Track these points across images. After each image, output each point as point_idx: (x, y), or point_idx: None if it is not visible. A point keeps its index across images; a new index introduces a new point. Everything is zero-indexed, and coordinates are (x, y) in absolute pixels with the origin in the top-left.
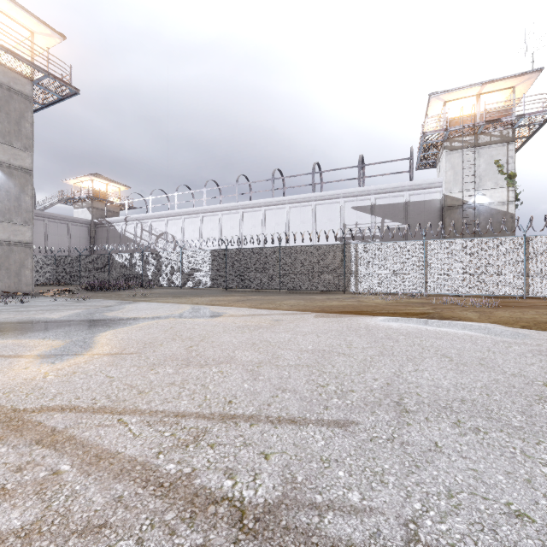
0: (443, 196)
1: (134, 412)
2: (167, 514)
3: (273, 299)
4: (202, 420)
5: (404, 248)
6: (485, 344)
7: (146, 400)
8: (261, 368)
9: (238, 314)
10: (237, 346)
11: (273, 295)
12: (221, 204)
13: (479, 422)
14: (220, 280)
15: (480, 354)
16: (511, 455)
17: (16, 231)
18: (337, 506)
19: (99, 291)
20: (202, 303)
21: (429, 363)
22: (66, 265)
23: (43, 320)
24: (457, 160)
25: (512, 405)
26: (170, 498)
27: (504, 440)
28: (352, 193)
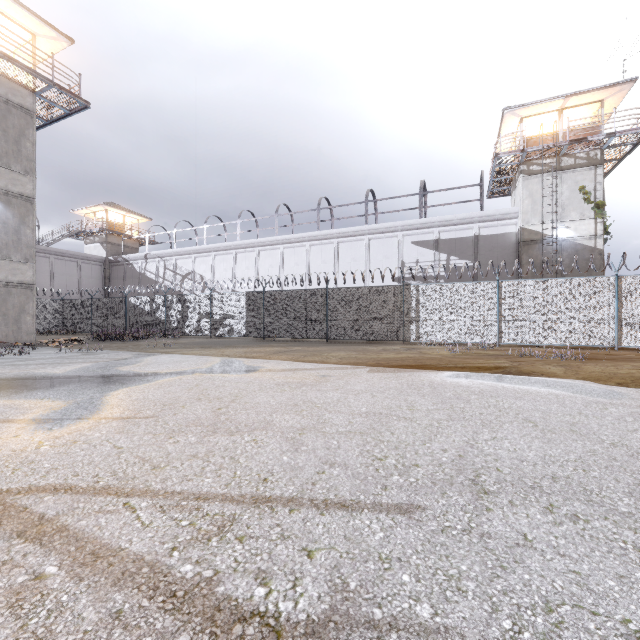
0: (519, 228)
1: (145, 493)
2: (178, 637)
3: (318, 350)
4: (229, 505)
5: (474, 290)
6: (575, 406)
7: (161, 477)
8: (305, 436)
9: (277, 369)
10: (275, 408)
11: (318, 345)
12: (258, 239)
13: (577, 507)
14: (256, 328)
15: (570, 418)
16: (622, 552)
17: (15, 269)
18: (401, 625)
19: (114, 341)
20: (234, 356)
21: (509, 430)
22: (75, 310)
23: (43, 375)
24: (536, 186)
25: (616, 484)
26: (184, 614)
27: (611, 531)
28: (412, 225)
